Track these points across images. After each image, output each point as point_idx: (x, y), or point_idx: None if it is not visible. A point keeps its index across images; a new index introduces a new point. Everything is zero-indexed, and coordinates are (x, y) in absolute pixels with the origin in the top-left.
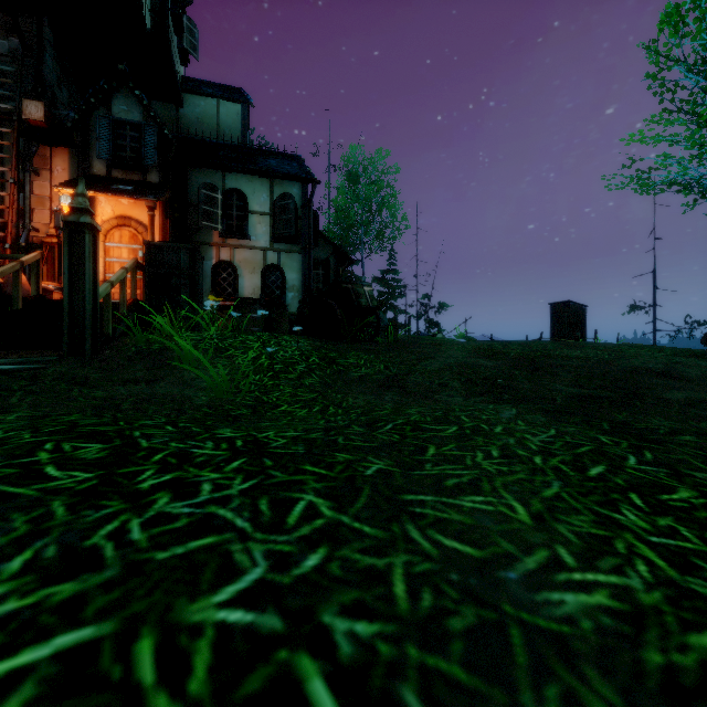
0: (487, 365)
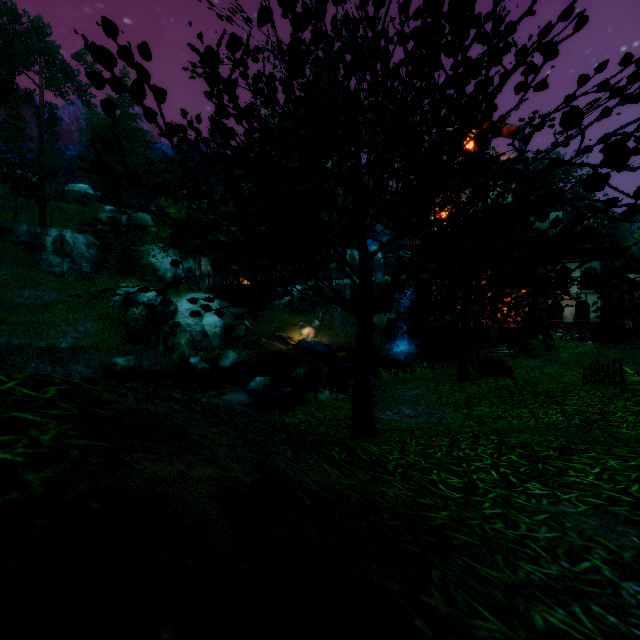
0: None
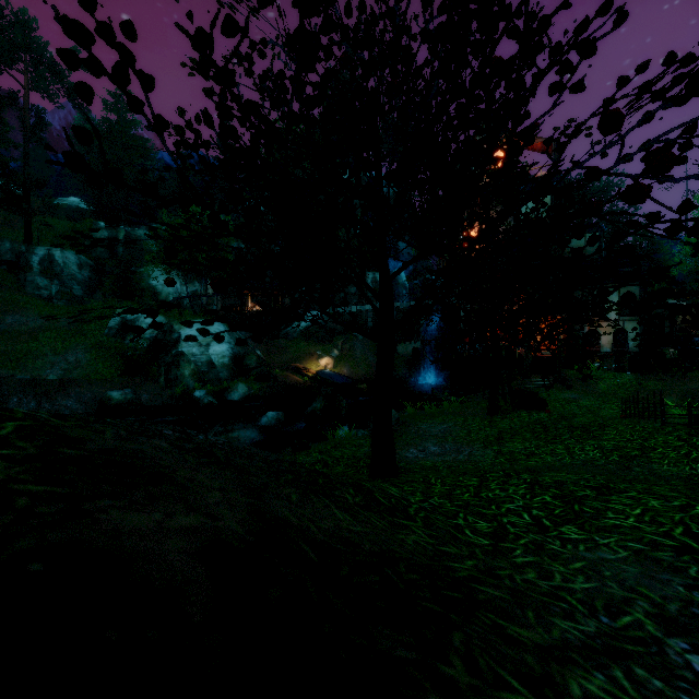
0: None
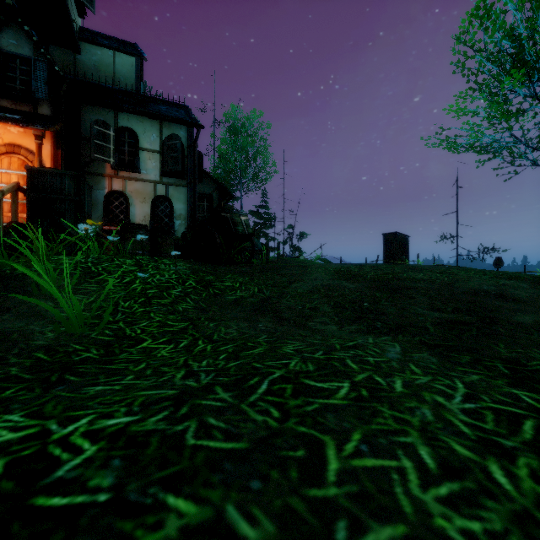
0: (350, 287)
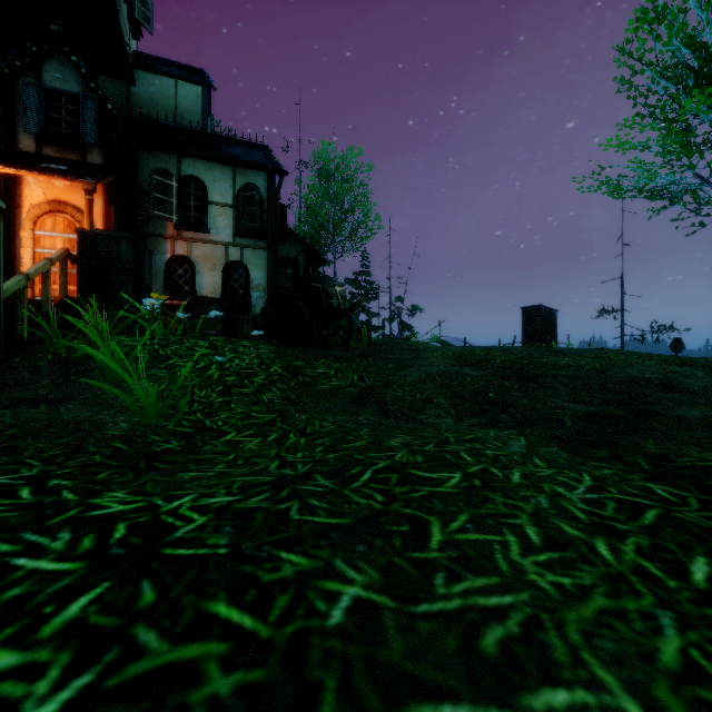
0: (473, 374)
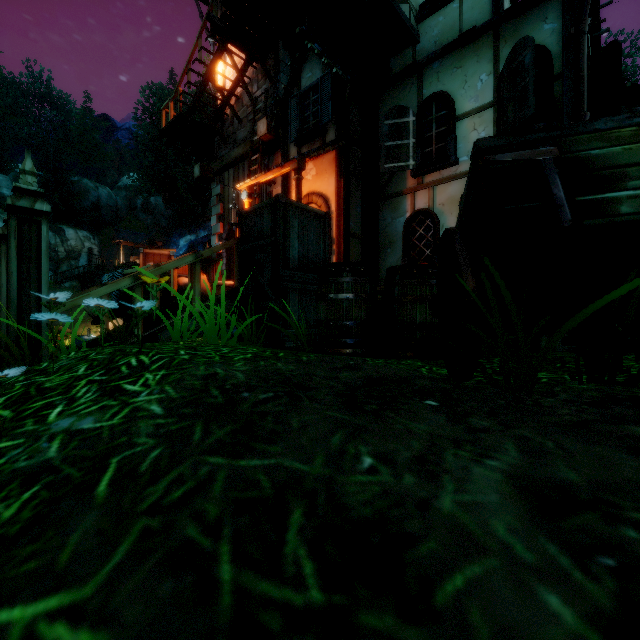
0: None
